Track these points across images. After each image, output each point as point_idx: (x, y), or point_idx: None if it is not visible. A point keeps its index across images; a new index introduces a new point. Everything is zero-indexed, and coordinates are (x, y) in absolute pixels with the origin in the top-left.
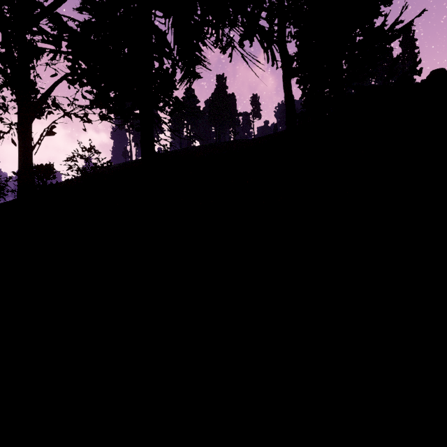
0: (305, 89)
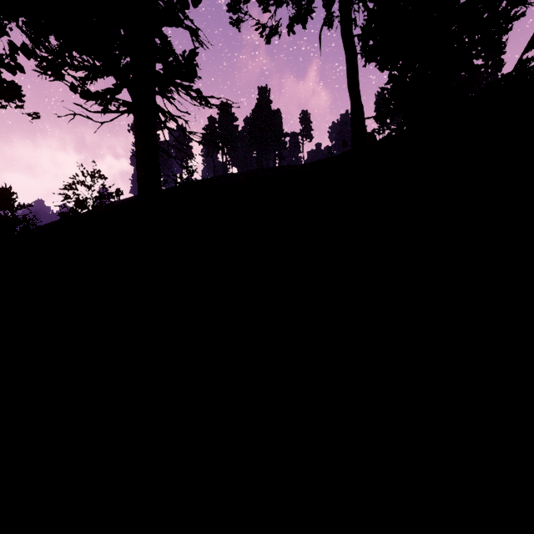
0: (394, 68)
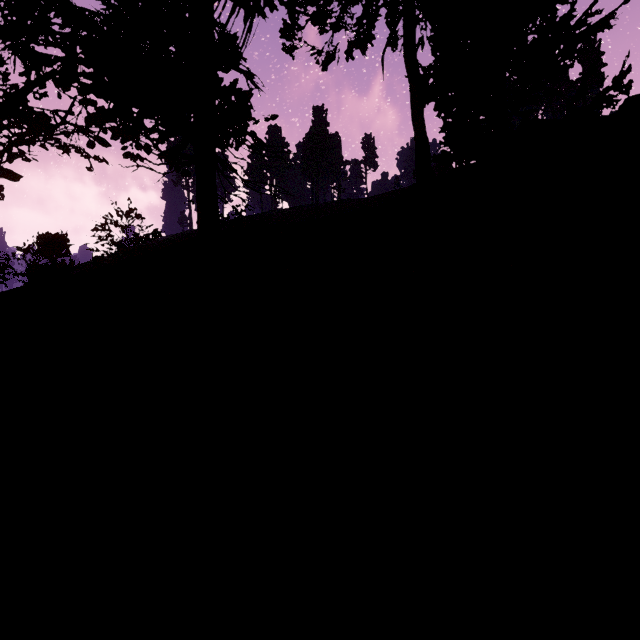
0: (449, 116)
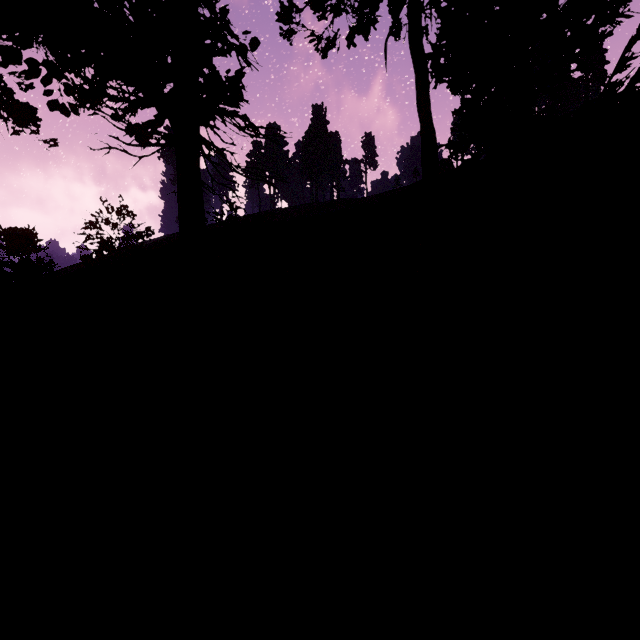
0: (467, 93)
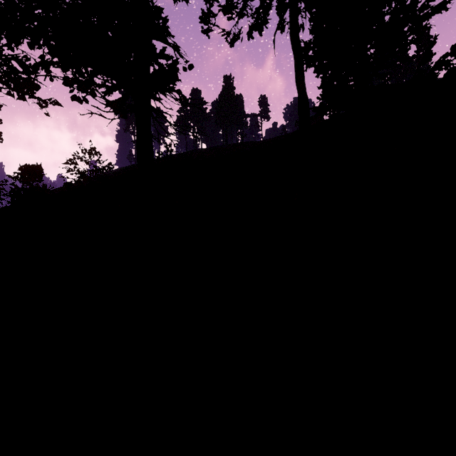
0: (325, 77)
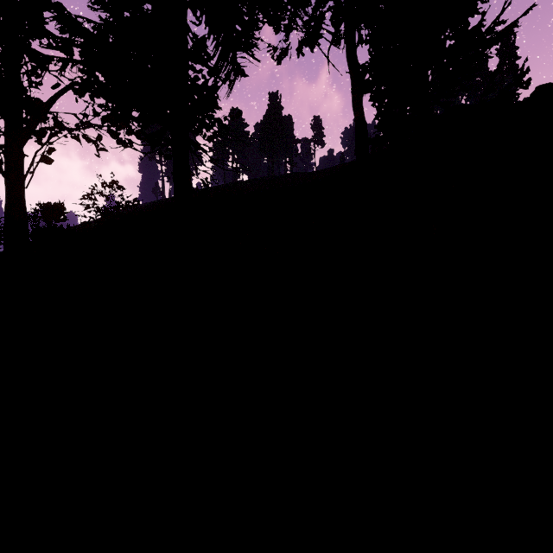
0: (381, 107)
